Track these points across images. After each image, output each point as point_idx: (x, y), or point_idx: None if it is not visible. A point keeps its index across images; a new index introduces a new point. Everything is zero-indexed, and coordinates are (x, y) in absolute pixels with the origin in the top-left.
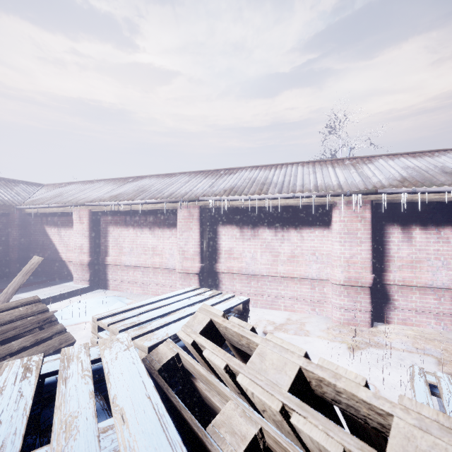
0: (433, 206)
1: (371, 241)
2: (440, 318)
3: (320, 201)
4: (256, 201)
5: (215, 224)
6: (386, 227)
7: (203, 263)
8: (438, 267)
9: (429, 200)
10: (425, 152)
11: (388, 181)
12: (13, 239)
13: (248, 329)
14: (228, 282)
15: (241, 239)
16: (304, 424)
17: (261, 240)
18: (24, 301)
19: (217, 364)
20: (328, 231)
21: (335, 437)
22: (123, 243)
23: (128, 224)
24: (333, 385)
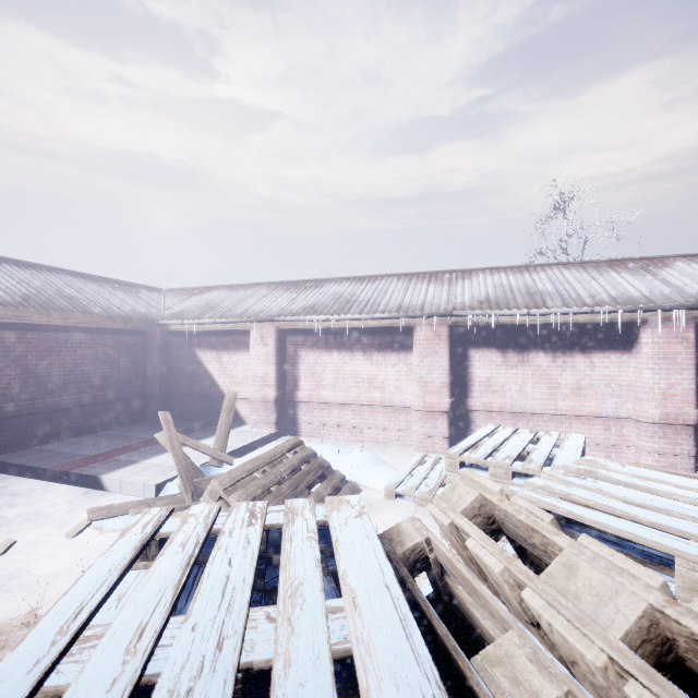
0: None
1: (695, 368)
2: None
3: (624, 318)
4: (538, 317)
5: (464, 346)
6: None
7: (452, 398)
8: None
9: None
10: None
11: None
12: (152, 368)
13: None
14: (484, 423)
15: (504, 366)
16: None
17: (533, 367)
18: (292, 443)
19: None
20: (628, 355)
21: None
22: (322, 372)
23: (331, 347)
24: None
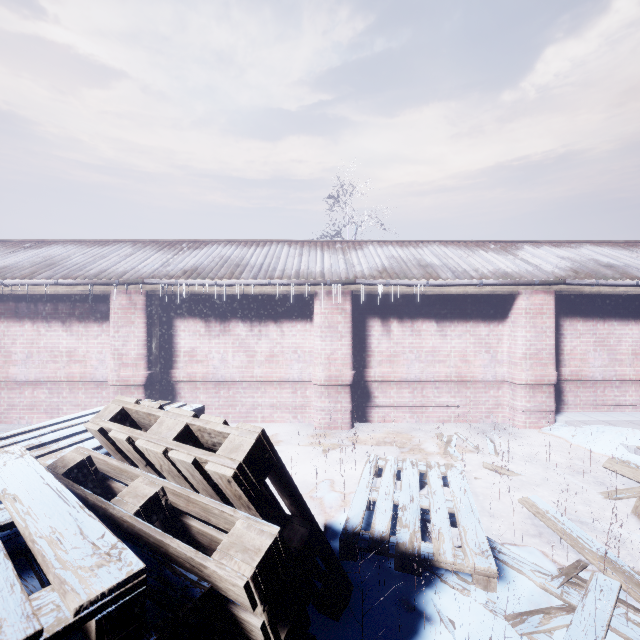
0: (408, 299)
1: (352, 335)
2: (414, 411)
3: (300, 290)
4: (225, 288)
5: (170, 316)
6: (368, 320)
7: (151, 370)
8: (412, 360)
9: (402, 293)
10: (412, 242)
11: (369, 271)
12: None
13: (156, 408)
14: (189, 393)
15: (208, 335)
16: (176, 454)
17: (234, 337)
18: None
19: (121, 438)
20: (311, 325)
21: (192, 454)
22: (12, 346)
23: (23, 317)
24: (206, 429)
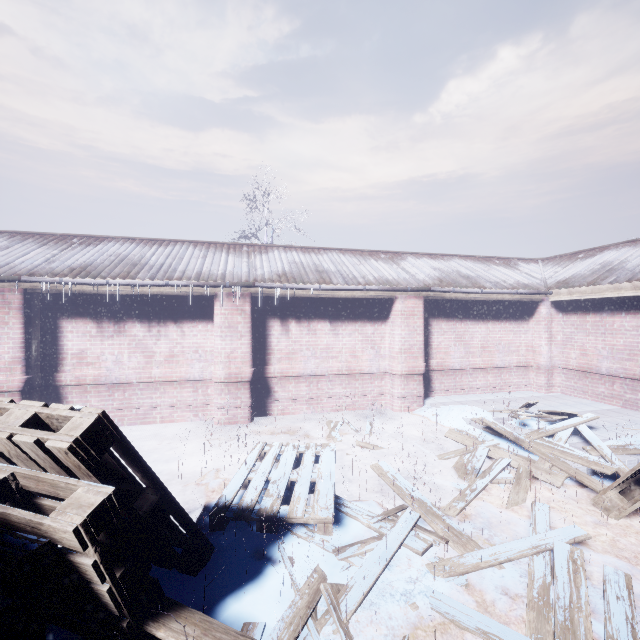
0: (305, 301)
1: (252, 334)
2: (310, 403)
3: (201, 291)
4: (118, 287)
5: (54, 316)
6: (268, 320)
7: (30, 375)
8: (309, 357)
9: (298, 296)
10: (315, 249)
11: (269, 275)
12: None
13: (7, 402)
14: (78, 397)
15: (100, 336)
16: (20, 437)
17: (130, 337)
18: None
19: None
20: (212, 325)
21: (36, 435)
22: None
23: None
24: (53, 416)
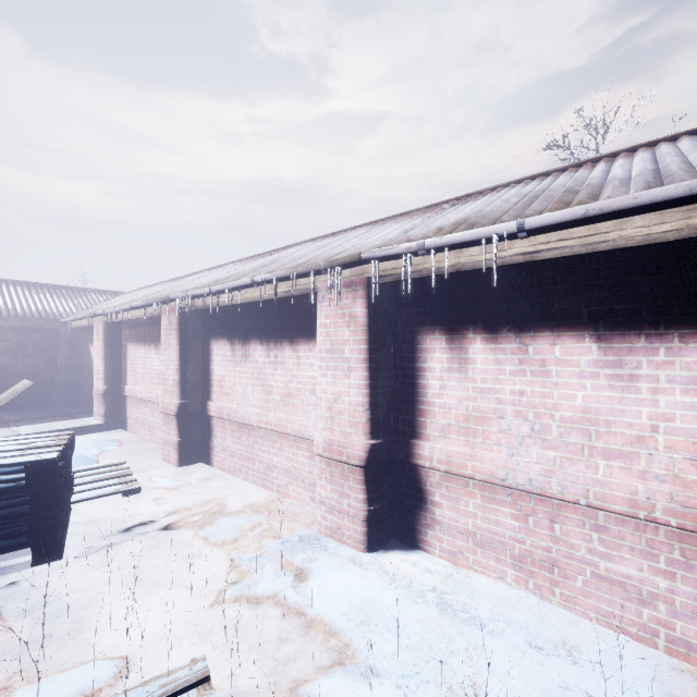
0: (510, 282)
1: (369, 366)
2: (526, 569)
3: (299, 288)
4: (216, 295)
5: (208, 337)
6: (420, 336)
7: (185, 400)
8: (521, 436)
9: (470, 267)
10: (619, 154)
11: (418, 233)
12: (61, 360)
13: None
14: (220, 432)
15: (233, 361)
16: None
17: (253, 364)
18: None
19: None
20: None
21: None
22: (137, 366)
23: (141, 340)
24: None
